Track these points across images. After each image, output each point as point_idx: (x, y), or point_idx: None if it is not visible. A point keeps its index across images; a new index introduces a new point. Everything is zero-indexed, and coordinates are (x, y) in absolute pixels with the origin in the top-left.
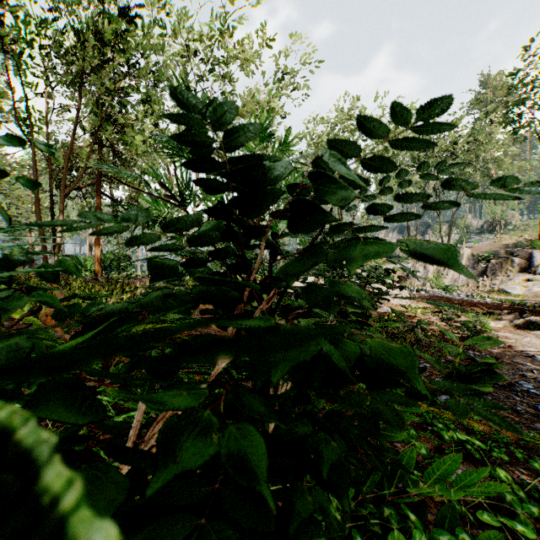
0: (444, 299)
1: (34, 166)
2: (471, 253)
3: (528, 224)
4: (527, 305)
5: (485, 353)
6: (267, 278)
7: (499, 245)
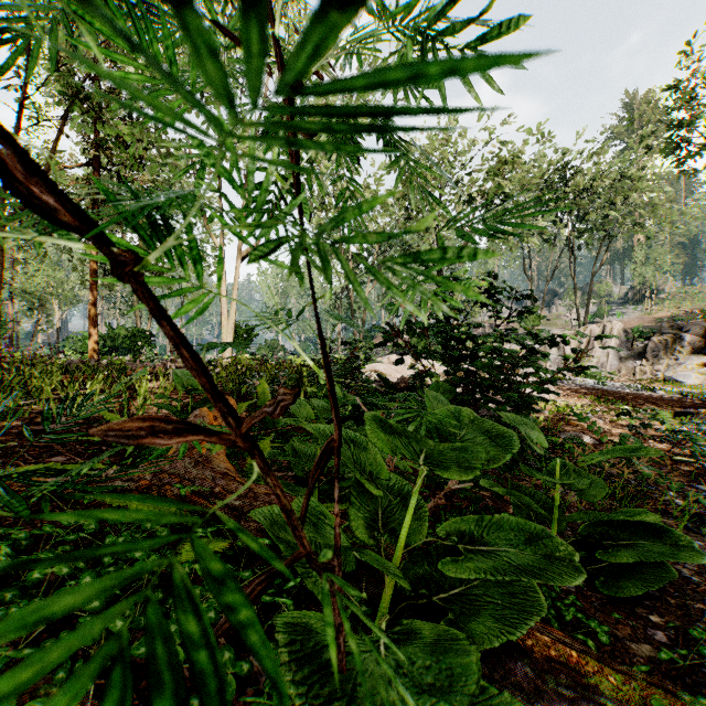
0: (600, 392)
1: None
2: (622, 328)
3: (687, 292)
4: None
5: None
6: None
7: (651, 318)
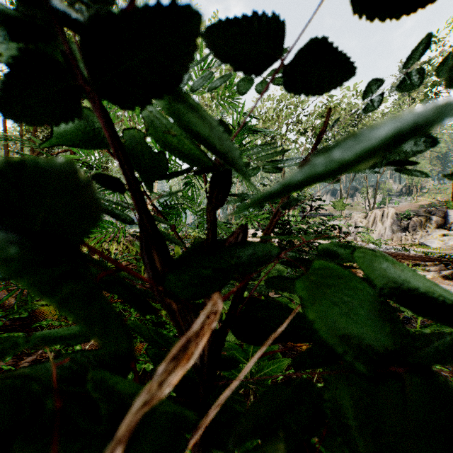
0: None
1: (4, 130)
2: (395, 212)
3: (440, 188)
4: (447, 257)
5: None
6: (204, 244)
7: (416, 205)
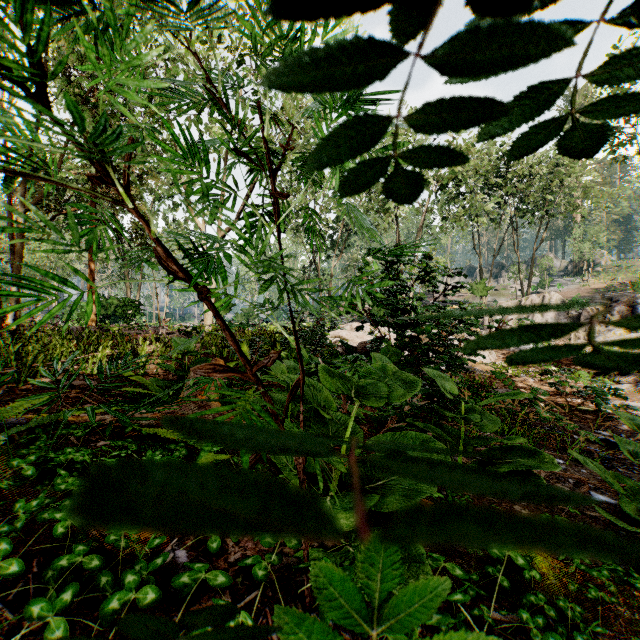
0: None
1: None
2: (559, 298)
3: (620, 265)
4: None
5: (624, 434)
6: None
7: (588, 289)
